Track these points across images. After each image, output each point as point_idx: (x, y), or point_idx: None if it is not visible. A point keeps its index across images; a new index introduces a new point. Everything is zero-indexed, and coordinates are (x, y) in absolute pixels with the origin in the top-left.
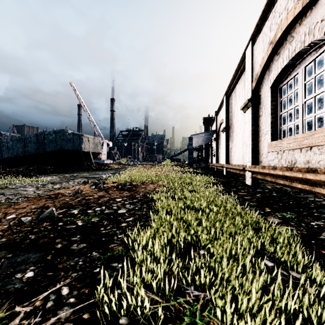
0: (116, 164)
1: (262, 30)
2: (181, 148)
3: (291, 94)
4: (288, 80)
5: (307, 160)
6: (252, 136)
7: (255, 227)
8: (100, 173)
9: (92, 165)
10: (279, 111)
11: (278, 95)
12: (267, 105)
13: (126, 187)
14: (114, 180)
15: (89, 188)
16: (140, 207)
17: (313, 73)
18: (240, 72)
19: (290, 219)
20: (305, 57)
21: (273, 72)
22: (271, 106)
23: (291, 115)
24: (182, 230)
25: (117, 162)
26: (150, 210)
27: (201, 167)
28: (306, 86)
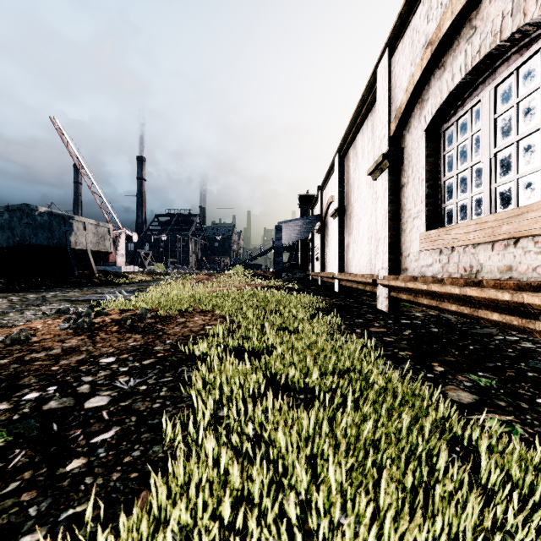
0: (144, 273)
1: (411, 25)
2: (261, 246)
3: (465, 142)
4: (459, 116)
5: (509, 265)
6: (390, 222)
7: (446, 437)
8: (106, 292)
9: (92, 276)
10: (439, 176)
11: (438, 146)
12: (418, 165)
13: (143, 322)
14: (123, 306)
15: (57, 326)
16: (153, 385)
17: (512, 98)
18: (365, 111)
19: (492, 390)
20: (497, 68)
21: (432, 102)
22: (427, 165)
23: (465, 181)
24: (254, 521)
25: (146, 270)
26: (164, 411)
27: (295, 279)
28: (497, 123)
